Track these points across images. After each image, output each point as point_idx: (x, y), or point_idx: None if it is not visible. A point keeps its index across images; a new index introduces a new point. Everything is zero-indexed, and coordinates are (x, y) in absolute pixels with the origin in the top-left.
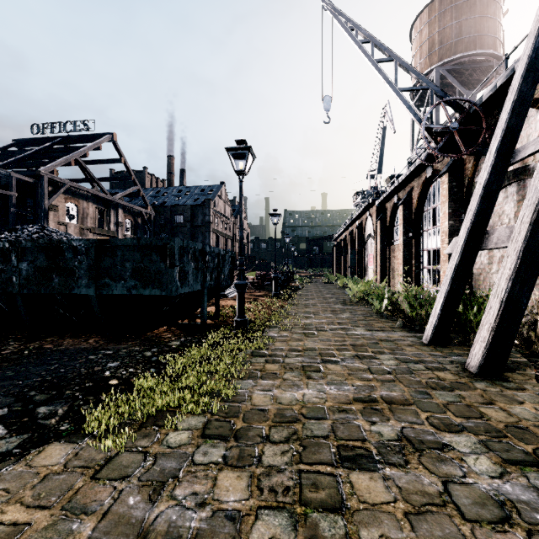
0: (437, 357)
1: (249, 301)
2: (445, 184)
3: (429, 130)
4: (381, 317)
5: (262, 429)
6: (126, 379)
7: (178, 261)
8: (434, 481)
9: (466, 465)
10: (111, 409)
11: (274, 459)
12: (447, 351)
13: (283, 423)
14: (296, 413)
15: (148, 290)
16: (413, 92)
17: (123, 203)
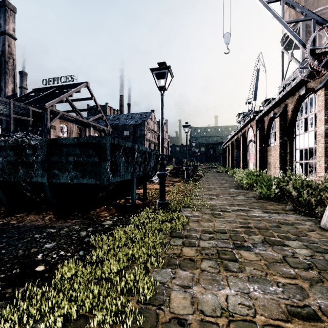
0: None
1: (169, 186)
2: (320, 97)
3: (311, 52)
4: (270, 200)
5: None
6: (53, 264)
7: (110, 156)
8: None
9: None
10: (15, 315)
11: None
12: None
13: None
14: None
15: (86, 179)
16: (283, 39)
17: (93, 124)
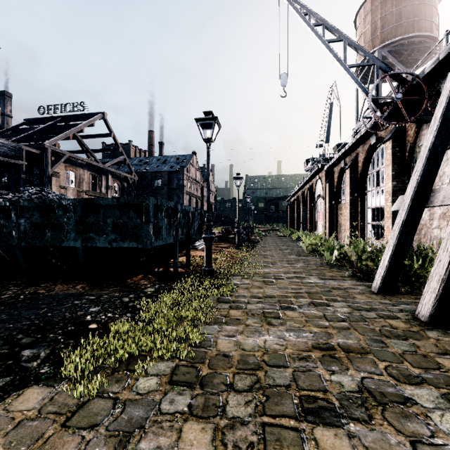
0: (387, 305)
1: (216, 252)
2: (388, 150)
3: (375, 101)
4: (332, 267)
5: (226, 377)
6: (105, 323)
7: (153, 217)
8: (401, 440)
9: (432, 422)
10: (88, 353)
11: (238, 410)
12: (396, 300)
13: (246, 370)
14: (259, 360)
15: (126, 243)
16: (358, 71)
17: (112, 170)
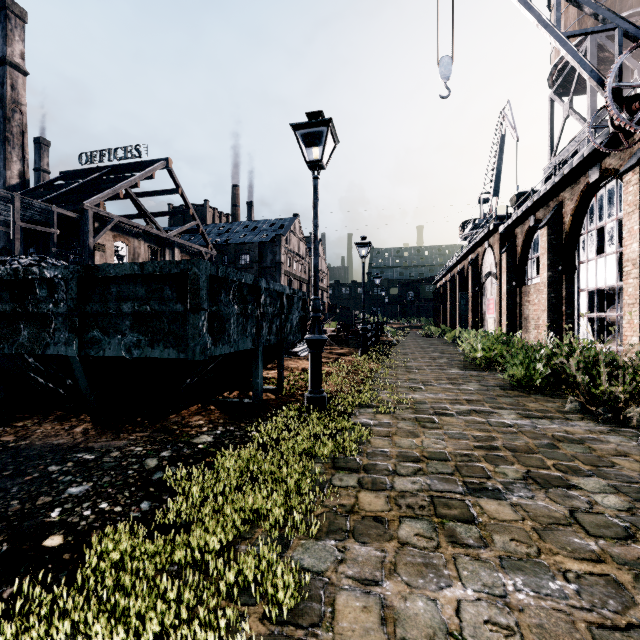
0: None
1: (328, 363)
2: (631, 186)
3: (615, 95)
4: (533, 392)
5: None
6: (83, 532)
7: (207, 301)
8: None
9: None
10: None
11: None
12: None
13: None
14: None
15: (158, 350)
16: (554, 75)
17: (179, 241)
